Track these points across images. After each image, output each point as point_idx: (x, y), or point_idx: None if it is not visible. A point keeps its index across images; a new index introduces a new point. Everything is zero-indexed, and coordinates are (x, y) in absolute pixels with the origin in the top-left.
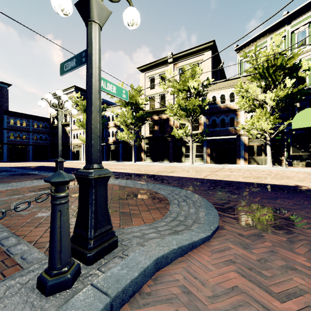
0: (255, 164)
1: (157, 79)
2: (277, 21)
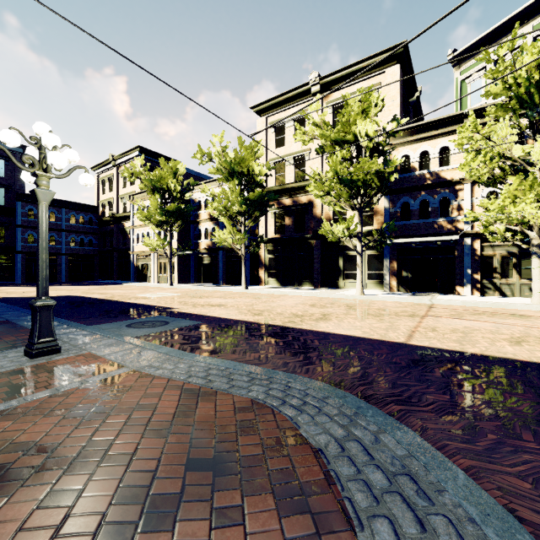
0: (498, 296)
1: (289, 127)
2: None
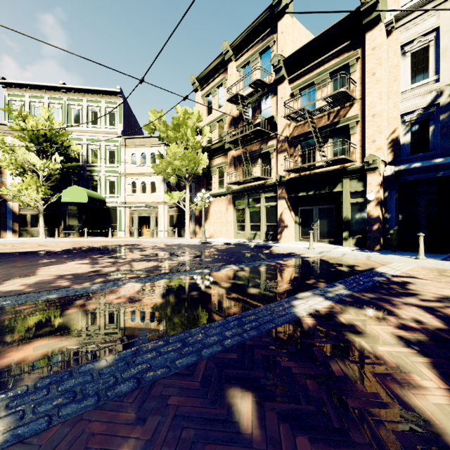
0: (29, 237)
1: None
2: (54, 85)
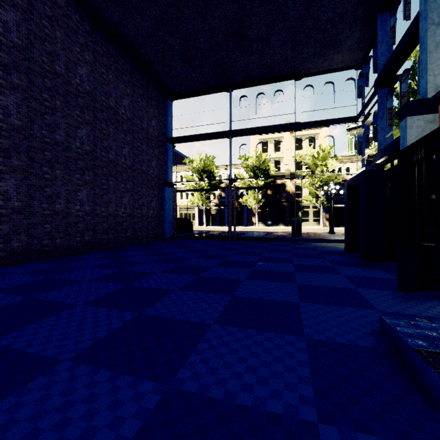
0: None
1: (270, 144)
2: None
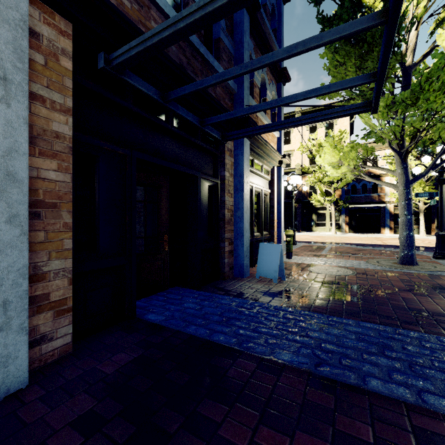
0: None
1: None
2: None
